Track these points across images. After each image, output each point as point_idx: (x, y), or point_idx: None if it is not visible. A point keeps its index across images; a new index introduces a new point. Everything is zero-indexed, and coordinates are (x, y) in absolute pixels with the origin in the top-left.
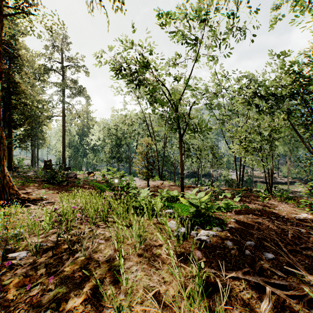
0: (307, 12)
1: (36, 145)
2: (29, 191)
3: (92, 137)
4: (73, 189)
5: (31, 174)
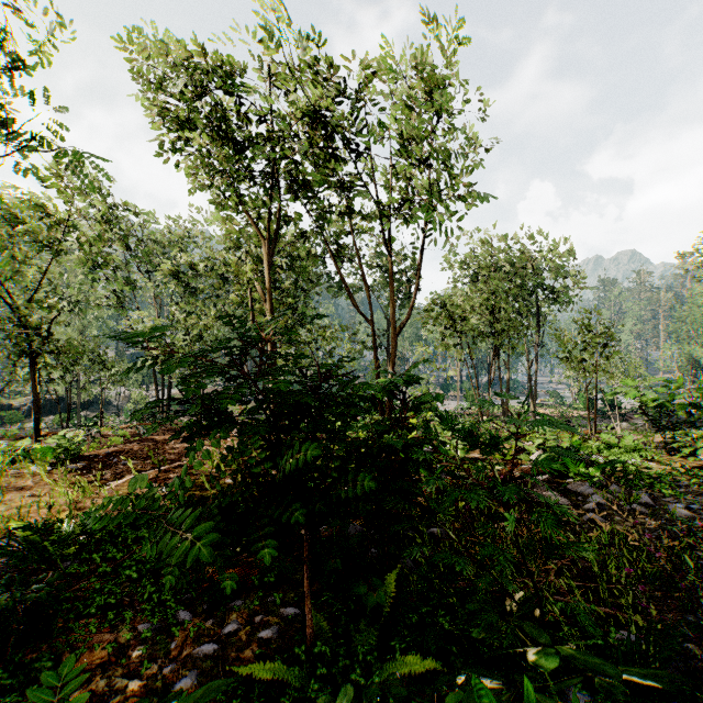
0: (222, 210)
1: None
2: None
3: None
4: None
5: None
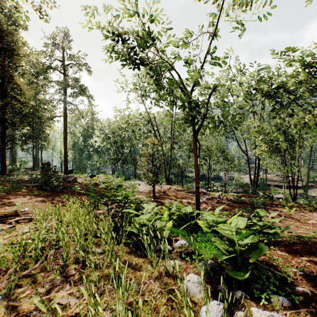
0: None
1: (40, 146)
2: (11, 201)
3: (96, 139)
4: (66, 196)
5: (25, 178)
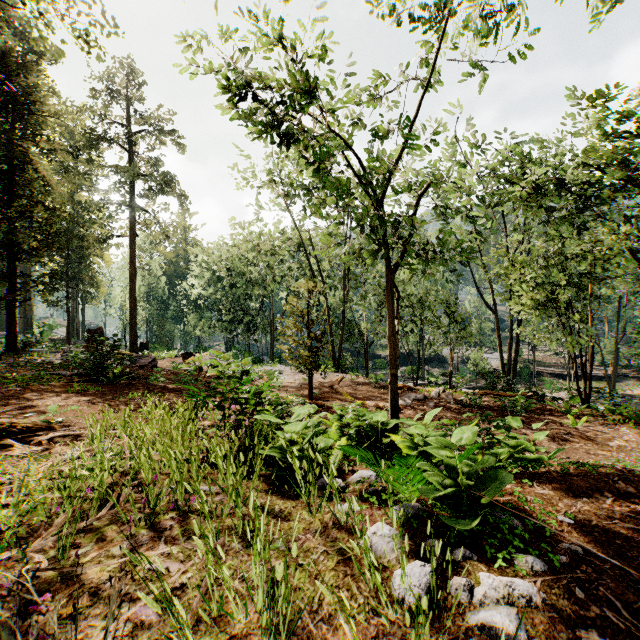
0: None
1: (81, 296)
2: (34, 403)
3: (195, 281)
4: (139, 394)
5: (55, 360)
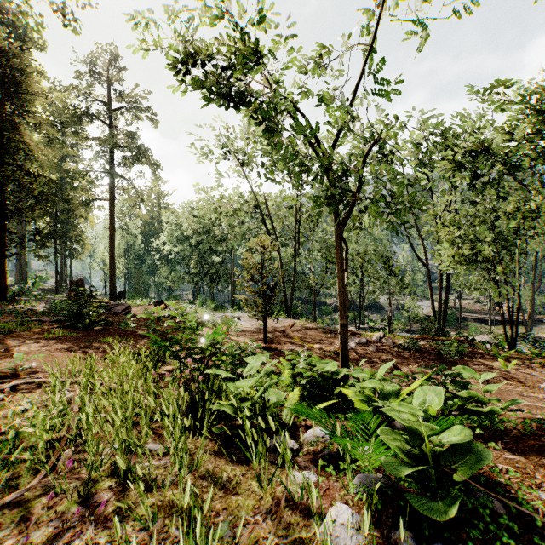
0: None
1: (69, 252)
2: (11, 348)
3: (166, 238)
4: (110, 339)
5: (39, 308)
